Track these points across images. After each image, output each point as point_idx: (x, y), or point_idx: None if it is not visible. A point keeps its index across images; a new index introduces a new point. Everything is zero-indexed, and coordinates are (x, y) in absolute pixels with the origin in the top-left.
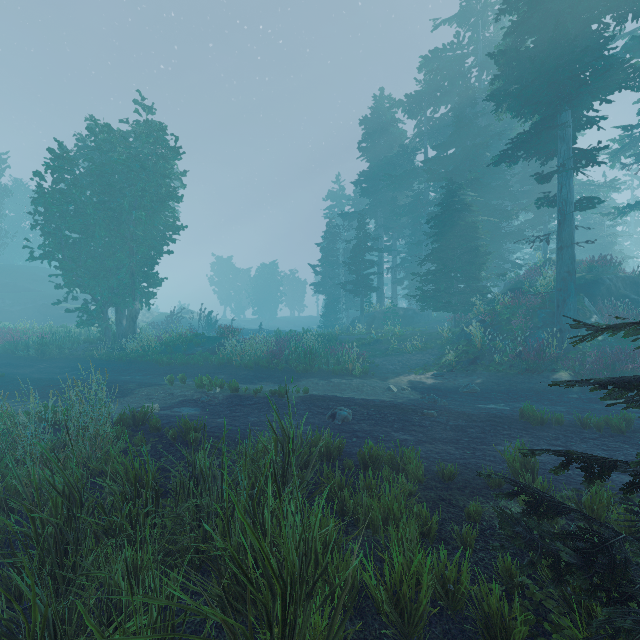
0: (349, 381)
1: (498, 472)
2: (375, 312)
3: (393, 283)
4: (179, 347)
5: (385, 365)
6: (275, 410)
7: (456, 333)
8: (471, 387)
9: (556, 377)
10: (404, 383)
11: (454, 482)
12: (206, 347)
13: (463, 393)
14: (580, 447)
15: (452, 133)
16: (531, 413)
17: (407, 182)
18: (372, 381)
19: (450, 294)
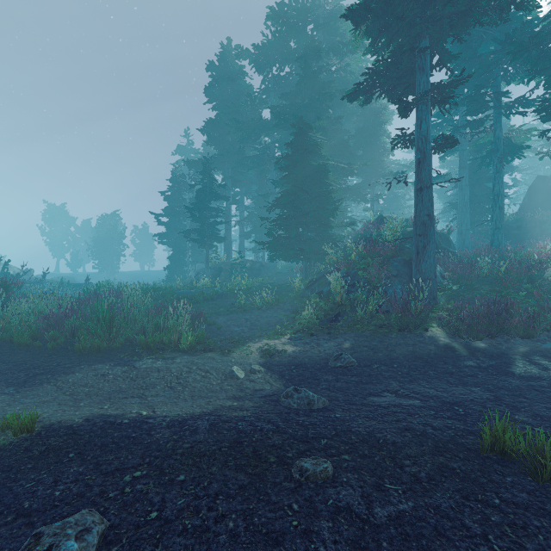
0: (168, 363)
1: None
2: (222, 264)
3: (241, 236)
4: None
5: (229, 326)
6: None
7: (309, 284)
8: (346, 359)
9: (430, 335)
10: (254, 357)
11: None
12: None
13: (337, 369)
14: None
15: (299, 81)
16: (541, 458)
17: (255, 132)
18: (207, 358)
19: (302, 241)
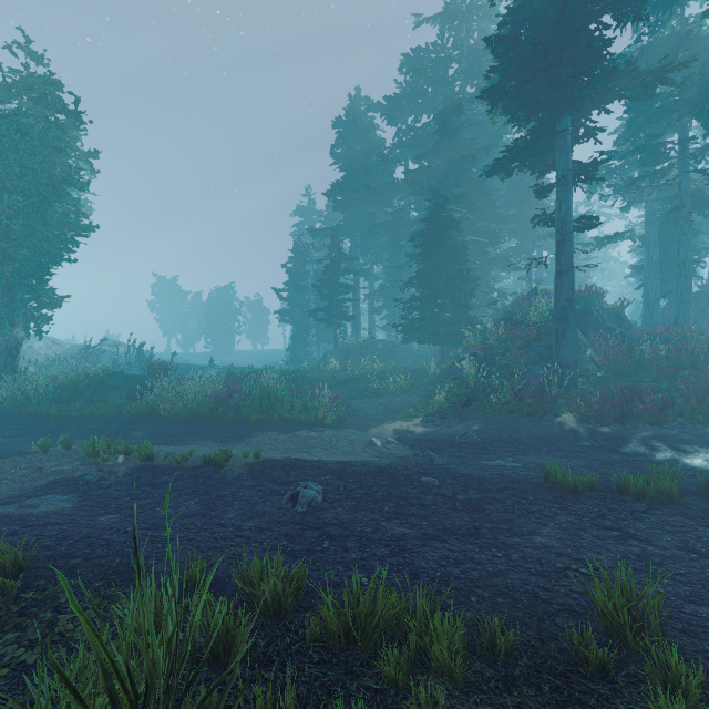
0: (319, 434)
1: (567, 608)
2: (351, 345)
3: (371, 312)
4: (83, 392)
5: (364, 409)
6: (86, 618)
7: (445, 369)
8: (470, 436)
9: (560, 420)
10: (389, 433)
11: (512, 655)
12: (125, 391)
13: (461, 444)
14: (639, 529)
15: (437, 142)
16: (562, 477)
17: (387, 196)
18: (349, 432)
19: (438, 324)
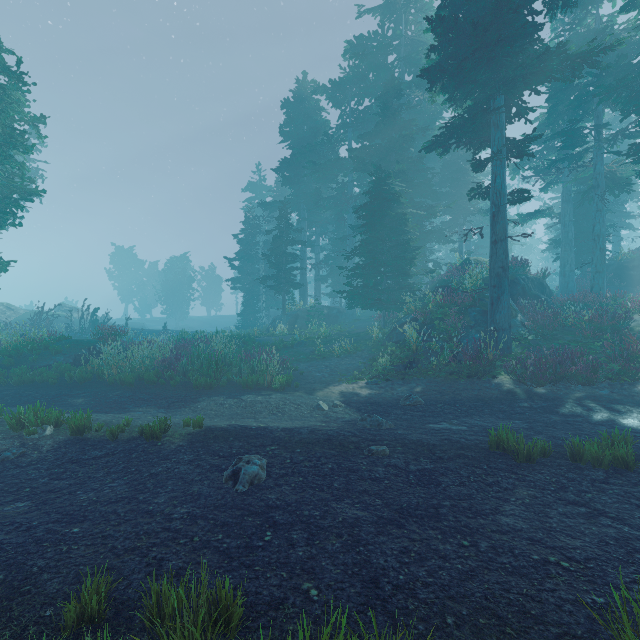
0: (267, 398)
1: (566, 630)
2: (298, 311)
3: (317, 280)
4: (26, 357)
5: (311, 372)
6: None
7: (387, 333)
8: (414, 399)
9: (498, 381)
10: (335, 396)
11: None
12: (71, 356)
13: (406, 407)
14: (606, 504)
15: (379, 122)
16: (516, 445)
17: (332, 172)
18: (296, 396)
19: (380, 290)
